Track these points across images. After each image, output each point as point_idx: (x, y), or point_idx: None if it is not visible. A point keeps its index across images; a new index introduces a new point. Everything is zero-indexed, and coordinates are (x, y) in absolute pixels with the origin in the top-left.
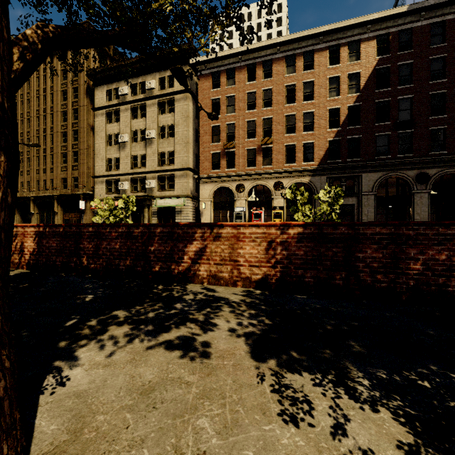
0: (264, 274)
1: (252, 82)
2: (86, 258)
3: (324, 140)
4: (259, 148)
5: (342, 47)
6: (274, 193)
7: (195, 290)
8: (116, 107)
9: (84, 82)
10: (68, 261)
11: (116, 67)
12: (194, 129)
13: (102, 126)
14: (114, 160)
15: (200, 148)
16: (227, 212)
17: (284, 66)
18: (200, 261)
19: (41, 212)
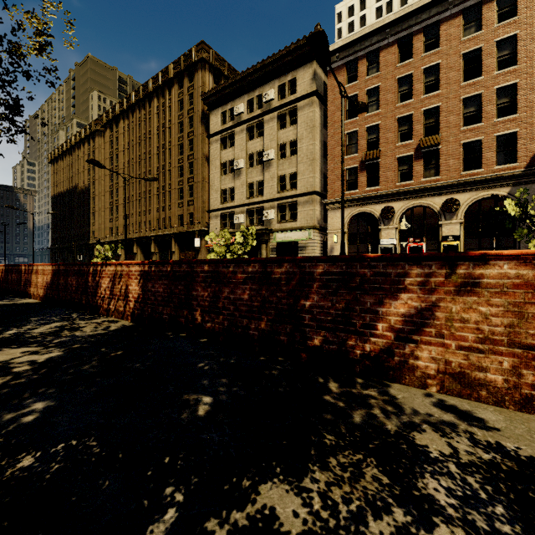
0: None
1: (405, 62)
2: (200, 312)
3: None
4: (417, 154)
5: None
6: (443, 216)
7: (423, 410)
8: (231, 130)
9: (199, 109)
10: (177, 314)
11: (231, 85)
12: (321, 142)
13: (216, 154)
14: (229, 190)
15: (329, 165)
16: (368, 247)
17: (459, 25)
18: (419, 338)
19: (161, 251)
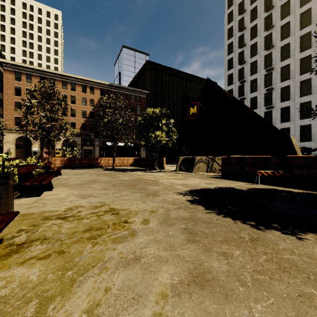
0: (60, 165)
1: None
2: None
3: (80, 122)
4: None
5: (87, 87)
6: (56, 142)
7: None
8: None
9: None
10: None
11: None
12: None
13: None
14: None
15: (5, 112)
16: None
17: (61, 84)
18: None
19: None
